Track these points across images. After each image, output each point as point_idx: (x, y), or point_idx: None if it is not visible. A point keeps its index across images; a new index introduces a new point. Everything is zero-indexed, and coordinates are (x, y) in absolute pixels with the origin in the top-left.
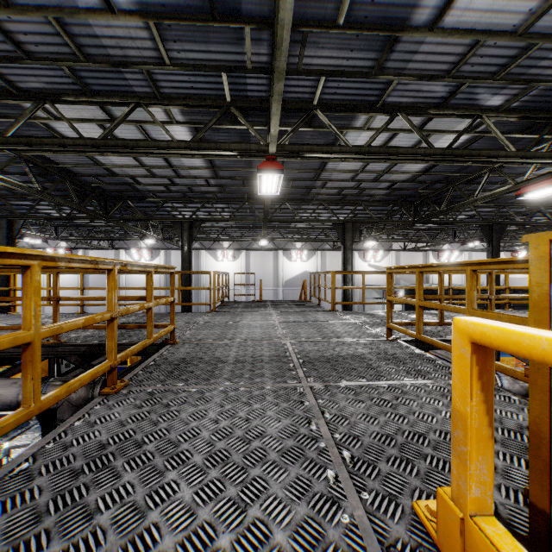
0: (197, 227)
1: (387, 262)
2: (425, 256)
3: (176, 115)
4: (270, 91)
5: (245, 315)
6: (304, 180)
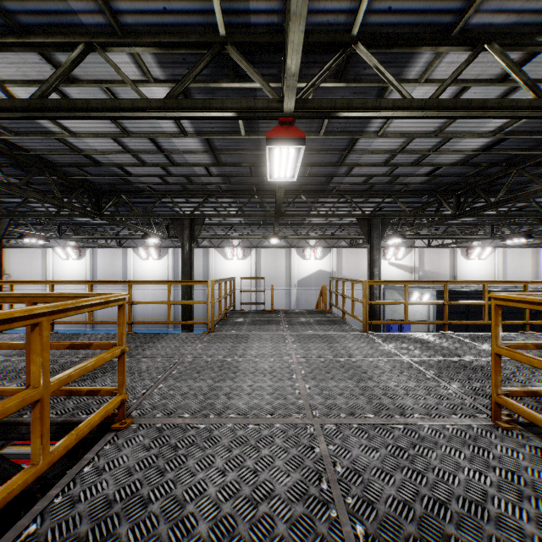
0: (198, 224)
1: (410, 260)
2: (452, 253)
3: (152, 68)
4: (285, 7)
5: (251, 340)
6: (325, 166)
